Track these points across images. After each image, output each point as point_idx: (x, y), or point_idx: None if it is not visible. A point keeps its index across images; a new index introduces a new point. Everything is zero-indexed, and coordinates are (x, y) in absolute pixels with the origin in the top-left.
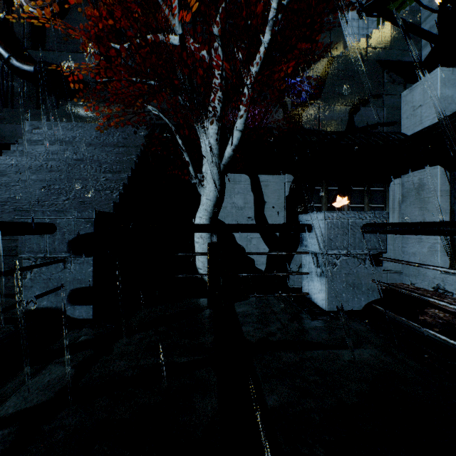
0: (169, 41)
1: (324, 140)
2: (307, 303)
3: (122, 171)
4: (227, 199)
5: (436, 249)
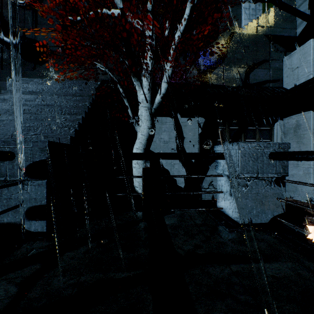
0: (113, 14)
1: (228, 92)
2: (223, 217)
3: (78, 113)
4: (156, 135)
5: (309, 171)
